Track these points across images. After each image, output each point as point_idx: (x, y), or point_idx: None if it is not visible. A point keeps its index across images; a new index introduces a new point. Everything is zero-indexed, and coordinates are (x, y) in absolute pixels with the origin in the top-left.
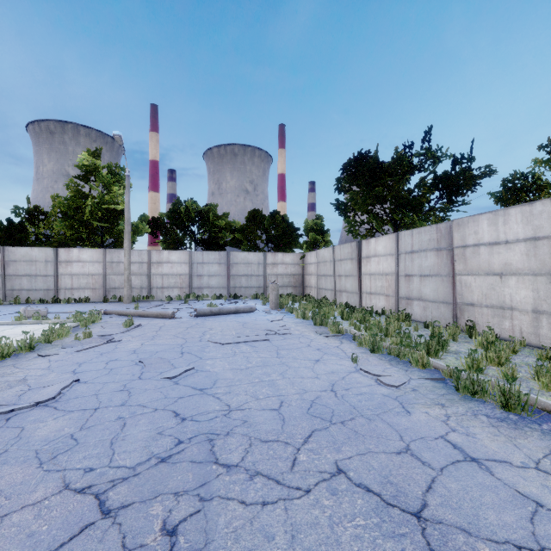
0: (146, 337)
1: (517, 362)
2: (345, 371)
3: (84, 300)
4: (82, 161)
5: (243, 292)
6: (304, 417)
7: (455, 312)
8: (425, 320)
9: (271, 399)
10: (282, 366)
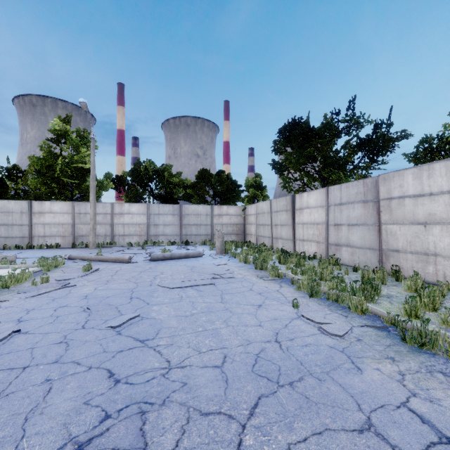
0: (101, 281)
1: (449, 307)
2: (287, 318)
3: (55, 246)
4: (54, 126)
5: (193, 239)
6: (249, 377)
7: (381, 257)
8: (353, 264)
9: (214, 352)
10: (226, 312)
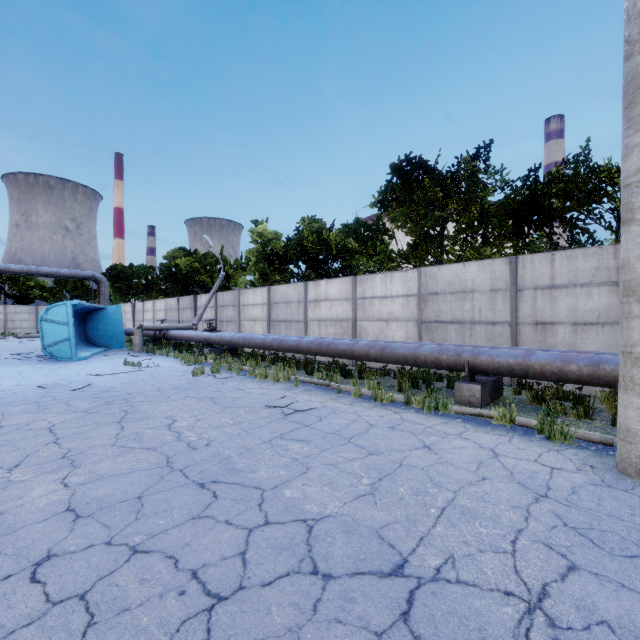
0: None
1: None
2: None
3: None
4: None
5: None
6: None
7: None
8: None
9: None
10: None
